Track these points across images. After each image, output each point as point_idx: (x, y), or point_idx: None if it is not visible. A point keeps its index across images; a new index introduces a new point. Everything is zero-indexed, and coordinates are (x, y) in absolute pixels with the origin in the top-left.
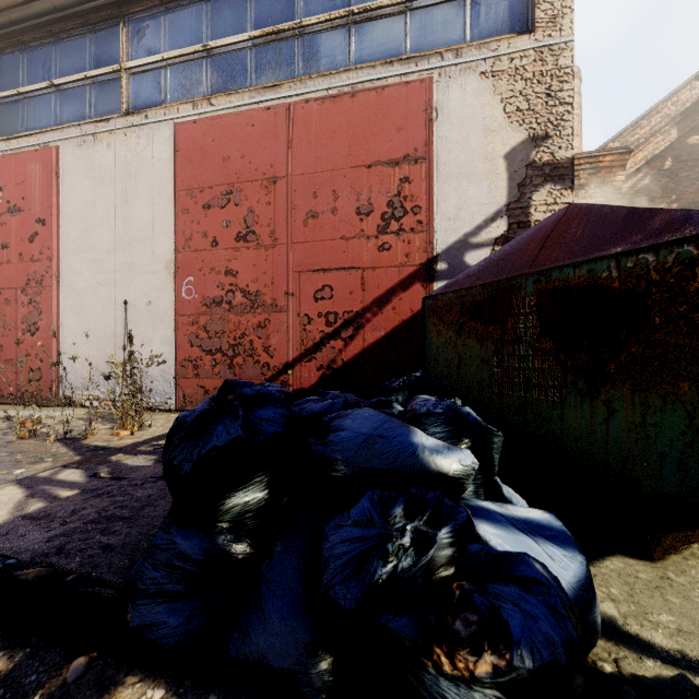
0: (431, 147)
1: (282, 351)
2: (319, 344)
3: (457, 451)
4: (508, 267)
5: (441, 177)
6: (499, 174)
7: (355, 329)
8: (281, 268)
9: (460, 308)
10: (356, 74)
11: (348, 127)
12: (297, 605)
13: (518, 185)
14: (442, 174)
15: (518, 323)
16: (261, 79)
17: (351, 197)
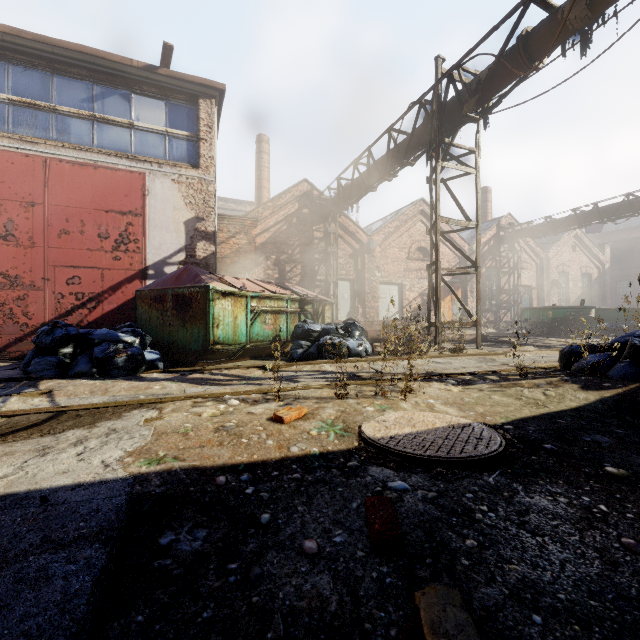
0: (146, 209)
1: (40, 315)
2: (70, 311)
3: (131, 337)
4: (166, 284)
5: (151, 226)
6: (182, 231)
7: (97, 303)
8: (39, 262)
9: (150, 297)
10: (98, 156)
11: (92, 185)
12: (88, 362)
13: (191, 238)
14: (152, 224)
15: (167, 305)
16: (19, 130)
17: (94, 226)
